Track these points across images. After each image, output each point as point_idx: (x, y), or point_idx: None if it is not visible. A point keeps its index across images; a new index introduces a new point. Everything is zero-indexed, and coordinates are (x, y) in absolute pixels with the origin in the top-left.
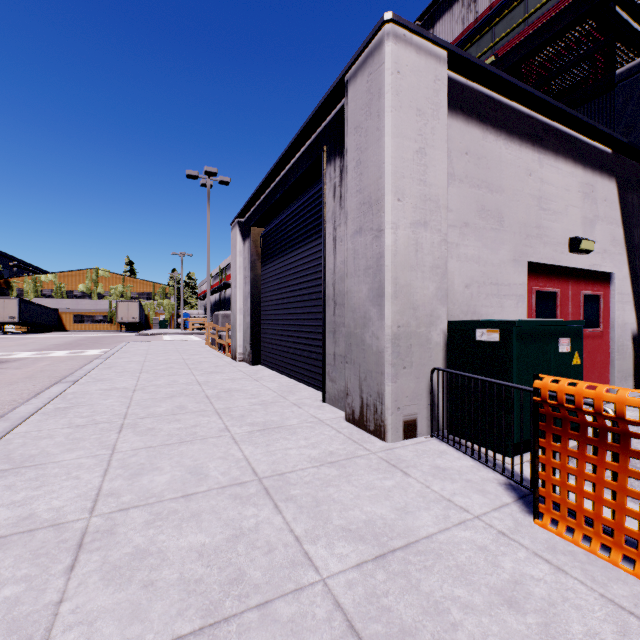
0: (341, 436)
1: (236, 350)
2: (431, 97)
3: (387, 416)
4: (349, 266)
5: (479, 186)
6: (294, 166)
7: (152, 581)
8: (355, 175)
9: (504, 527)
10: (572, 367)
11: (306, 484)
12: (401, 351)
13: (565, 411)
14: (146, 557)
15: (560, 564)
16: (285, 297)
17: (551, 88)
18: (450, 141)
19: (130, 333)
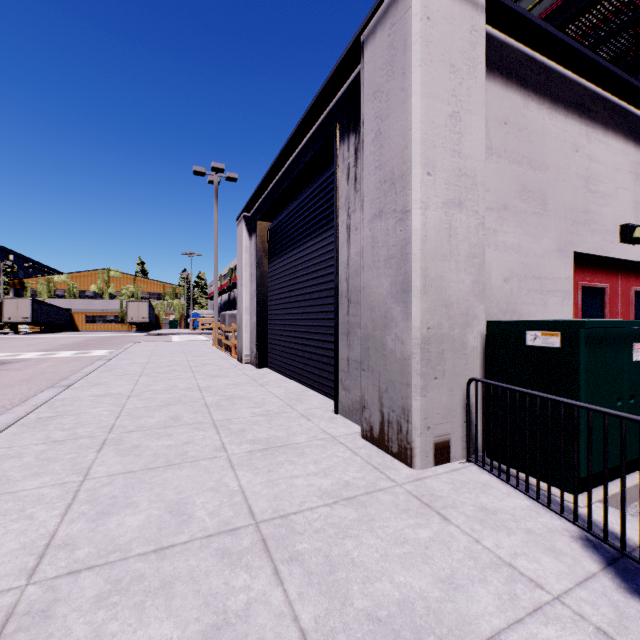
0: (358, 459)
1: (242, 352)
2: (467, 51)
3: (414, 437)
4: (366, 257)
5: (520, 162)
6: (302, 150)
7: None
8: (374, 149)
9: (602, 620)
10: None
11: (316, 533)
12: (431, 358)
13: None
14: None
15: None
16: (293, 295)
17: None
18: (487, 108)
19: (140, 333)
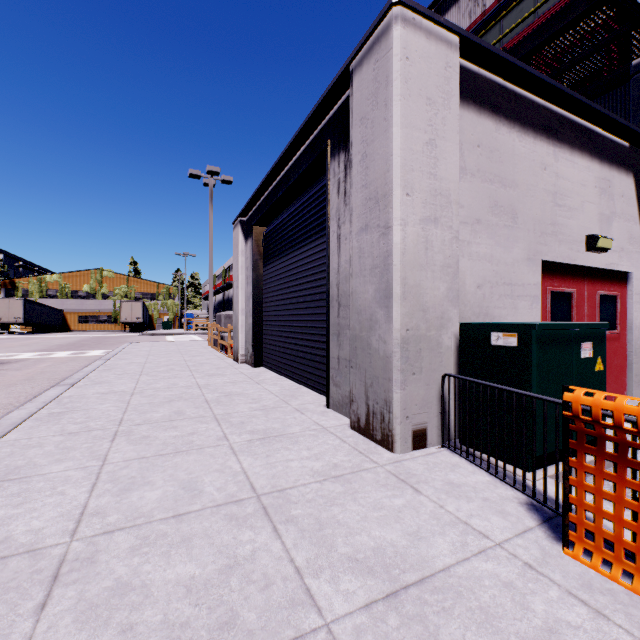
0: (346, 446)
1: (238, 351)
2: (442, 85)
3: (395, 425)
4: (354, 265)
5: (492, 181)
6: (297, 162)
7: (131, 625)
8: (360, 169)
9: (530, 558)
10: (595, 373)
11: (308, 502)
12: (410, 356)
13: (601, 428)
14: (127, 593)
15: (599, 607)
16: (288, 298)
17: (563, 81)
18: (461, 133)
19: (134, 333)
